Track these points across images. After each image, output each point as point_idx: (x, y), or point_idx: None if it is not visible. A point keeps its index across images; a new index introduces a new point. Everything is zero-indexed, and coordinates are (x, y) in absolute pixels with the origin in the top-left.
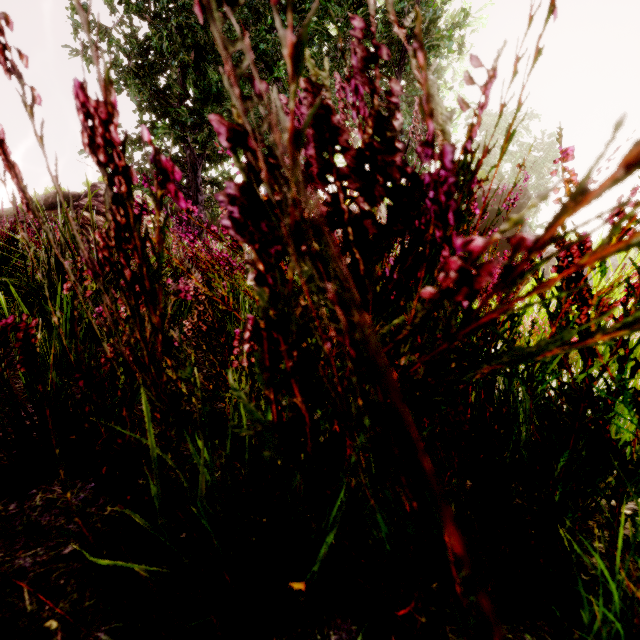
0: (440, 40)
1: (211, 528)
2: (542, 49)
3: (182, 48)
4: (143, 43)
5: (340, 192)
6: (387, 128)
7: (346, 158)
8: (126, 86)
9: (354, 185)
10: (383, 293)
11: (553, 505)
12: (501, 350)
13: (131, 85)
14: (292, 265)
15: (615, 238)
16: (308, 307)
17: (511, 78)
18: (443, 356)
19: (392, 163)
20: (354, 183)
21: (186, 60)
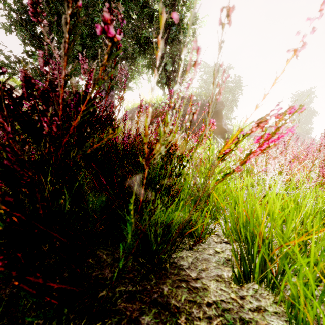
0: (183, 29)
1: (2, 218)
2: (118, 62)
3: (49, 13)
4: (26, 7)
5: (36, 103)
6: (53, 84)
7: (38, 93)
8: (15, 29)
9: (41, 101)
10: (55, 135)
11: (142, 210)
12: (140, 162)
13: (18, 29)
14: (9, 124)
15: (163, 122)
16: (24, 138)
17: (103, 71)
18: (64, 152)
19: (55, 95)
20: (41, 100)
21: (52, 20)
